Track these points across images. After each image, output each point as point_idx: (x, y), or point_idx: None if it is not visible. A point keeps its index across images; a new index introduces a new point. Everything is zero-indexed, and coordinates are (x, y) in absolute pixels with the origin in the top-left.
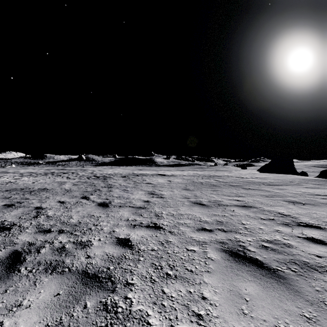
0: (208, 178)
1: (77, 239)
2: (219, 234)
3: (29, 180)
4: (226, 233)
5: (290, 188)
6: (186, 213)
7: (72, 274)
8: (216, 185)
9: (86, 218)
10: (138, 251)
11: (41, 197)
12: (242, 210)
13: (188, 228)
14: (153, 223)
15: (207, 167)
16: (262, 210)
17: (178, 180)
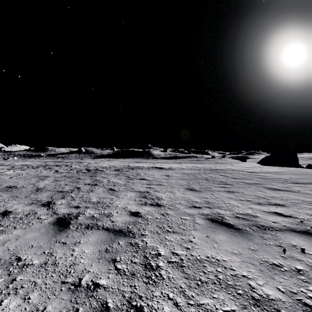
0: (211, 172)
1: None
2: None
3: (11, 174)
4: None
5: None
6: (208, 256)
7: None
8: (226, 182)
9: None
10: None
11: None
12: None
13: None
14: (133, 311)
15: (204, 159)
16: None
17: (177, 175)
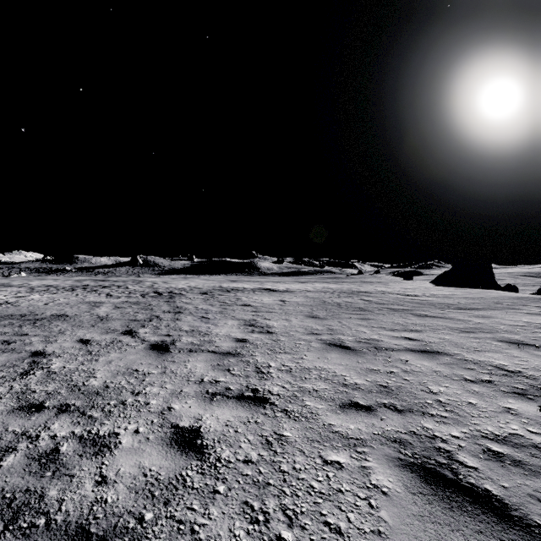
0: (349, 295)
1: (91, 429)
2: (389, 418)
3: (41, 298)
4: (402, 415)
5: (500, 314)
6: (316, 366)
7: (51, 538)
8: (365, 308)
9: (121, 378)
10: (216, 463)
11: (50, 332)
12: (424, 360)
13: (322, 403)
14: (250, 389)
15: (345, 276)
16: (462, 360)
17: (298, 300)
